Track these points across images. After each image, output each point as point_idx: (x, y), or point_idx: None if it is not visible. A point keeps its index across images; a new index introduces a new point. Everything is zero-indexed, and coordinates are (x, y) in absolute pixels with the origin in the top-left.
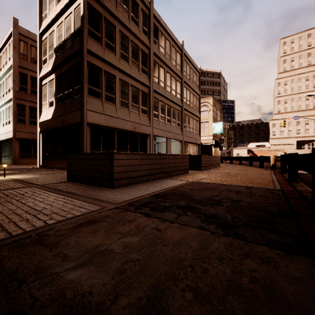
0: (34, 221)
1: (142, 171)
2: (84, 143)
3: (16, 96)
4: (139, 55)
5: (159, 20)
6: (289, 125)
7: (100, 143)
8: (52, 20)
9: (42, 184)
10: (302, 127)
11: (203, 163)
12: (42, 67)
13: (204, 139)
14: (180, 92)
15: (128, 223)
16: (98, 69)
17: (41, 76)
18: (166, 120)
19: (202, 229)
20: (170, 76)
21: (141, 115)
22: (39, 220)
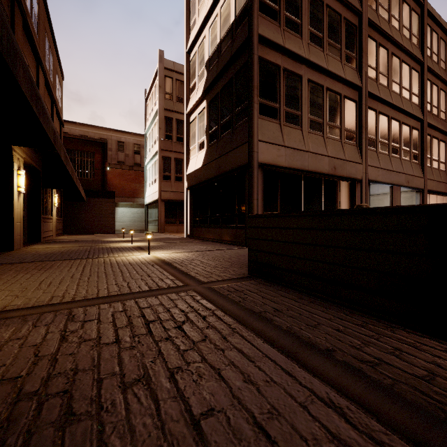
0: None
1: None
2: (254, 200)
3: (161, 147)
4: (341, 31)
5: None
6: None
7: (277, 198)
8: (203, 22)
9: (207, 282)
10: None
11: None
12: (190, 97)
13: None
14: (419, 92)
15: None
16: (273, 67)
17: (189, 110)
18: (391, 151)
19: None
20: (398, 61)
21: (345, 143)
22: None
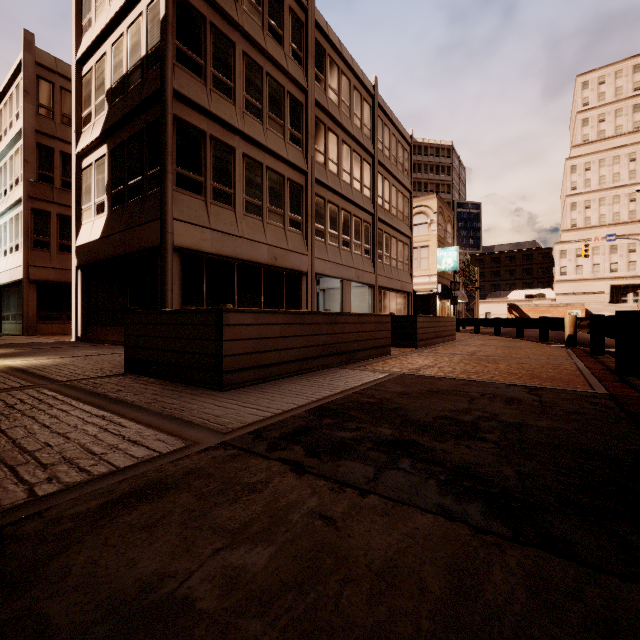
0: (2, 488)
1: (290, 351)
2: (168, 291)
3: (30, 194)
4: (285, 105)
5: (326, 34)
6: (595, 254)
7: (202, 290)
8: (102, 33)
9: (65, 381)
10: (623, 257)
11: (421, 332)
12: (82, 131)
13: (418, 282)
14: (371, 185)
15: (246, 494)
16: (197, 132)
17: (80, 150)
18: (341, 243)
19: (447, 516)
20: (349, 150)
21: (289, 231)
22: (18, 483)
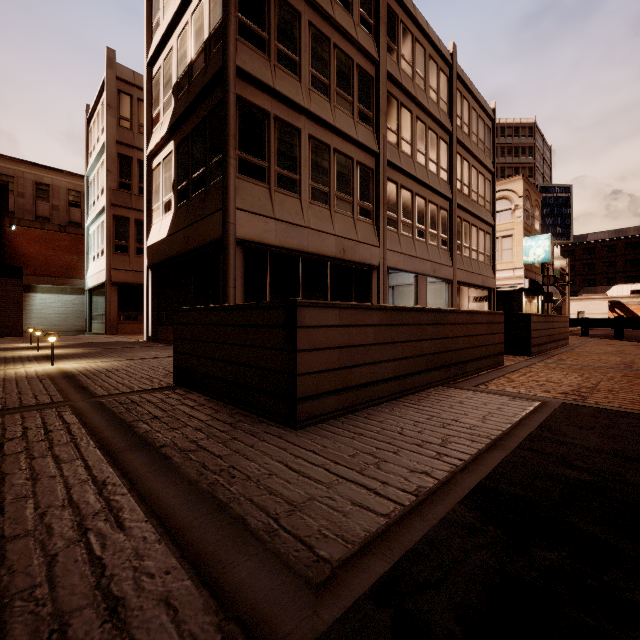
0: None
1: (387, 364)
2: (230, 288)
3: (112, 201)
4: (354, 80)
5: None
6: None
7: (266, 287)
8: (168, 27)
9: (102, 396)
10: None
11: (535, 335)
12: (152, 132)
13: (499, 277)
14: (448, 166)
15: None
16: (260, 113)
17: (150, 151)
18: (415, 233)
19: None
20: (423, 127)
21: (358, 221)
22: None
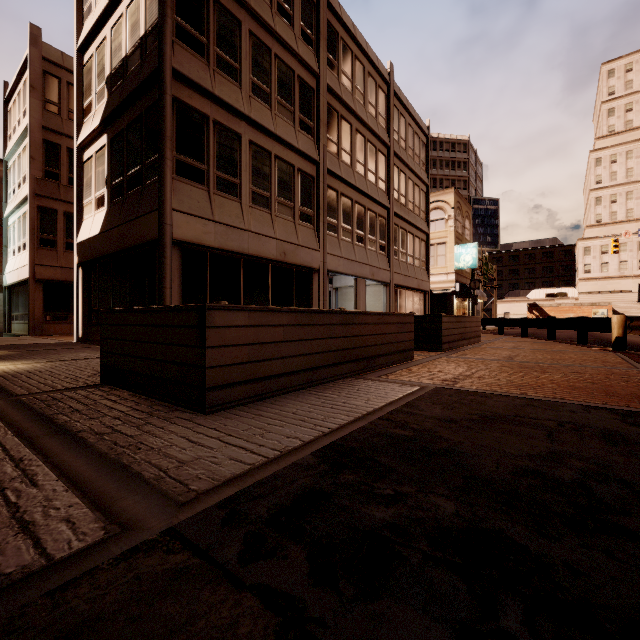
0: None
1: (297, 359)
2: (167, 288)
3: (37, 191)
4: (295, 90)
5: (339, 15)
6: (622, 251)
7: (205, 287)
8: (101, 16)
9: (21, 395)
10: None
11: (446, 333)
12: (83, 122)
13: (435, 281)
14: (386, 177)
15: None
16: (199, 116)
17: (80, 142)
18: (355, 238)
19: None
20: (363, 140)
21: (299, 225)
22: None
